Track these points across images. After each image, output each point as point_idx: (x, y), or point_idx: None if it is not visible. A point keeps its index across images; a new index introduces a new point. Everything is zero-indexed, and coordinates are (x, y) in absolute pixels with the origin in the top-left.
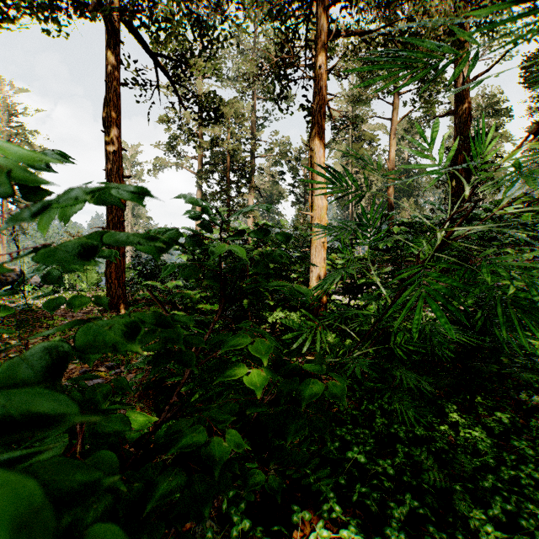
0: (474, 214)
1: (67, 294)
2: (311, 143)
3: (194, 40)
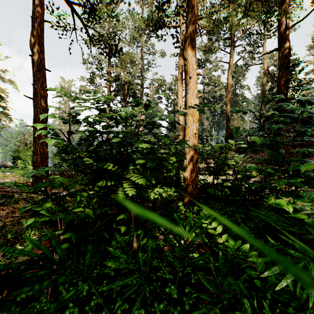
0: None
1: (17, 173)
2: (185, 53)
3: None
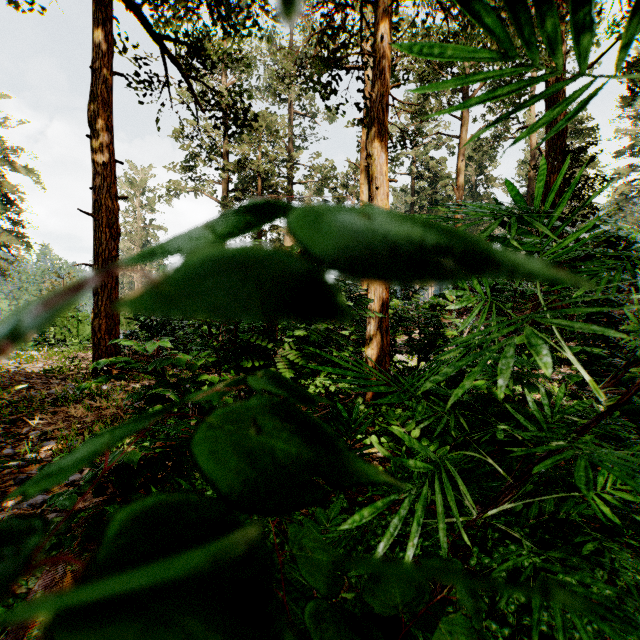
0: (626, 236)
1: (51, 352)
2: (368, 146)
3: (213, 24)
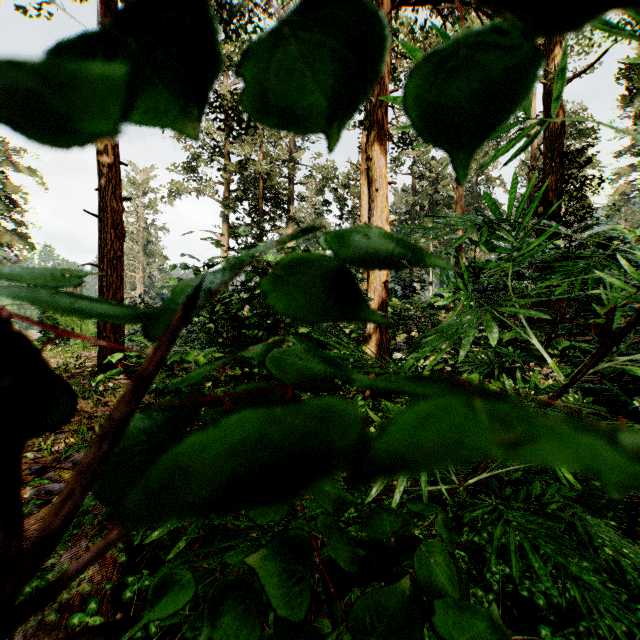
0: (612, 237)
1: (56, 351)
2: (368, 150)
3: None
